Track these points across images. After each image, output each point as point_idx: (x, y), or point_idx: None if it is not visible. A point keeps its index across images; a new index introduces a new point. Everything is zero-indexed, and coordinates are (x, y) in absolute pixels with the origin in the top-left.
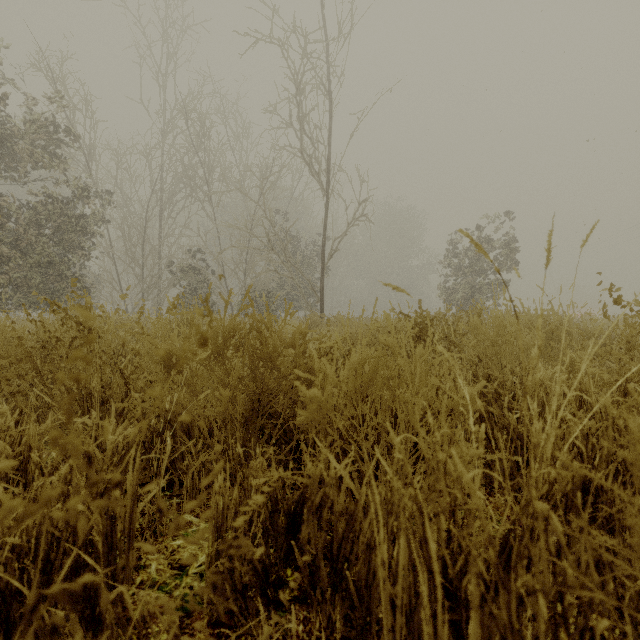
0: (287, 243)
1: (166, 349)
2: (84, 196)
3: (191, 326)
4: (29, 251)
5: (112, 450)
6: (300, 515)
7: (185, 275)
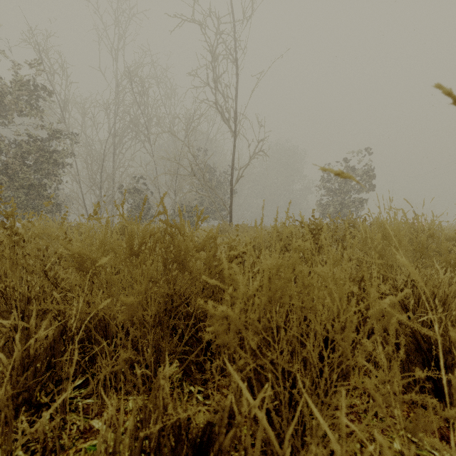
0: (205, 171)
1: (80, 253)
2: (56, 136)
3: (106, 230)
4: (15, 177)
5: (21, 354)
6: (207, 445)
7: (131, 195)
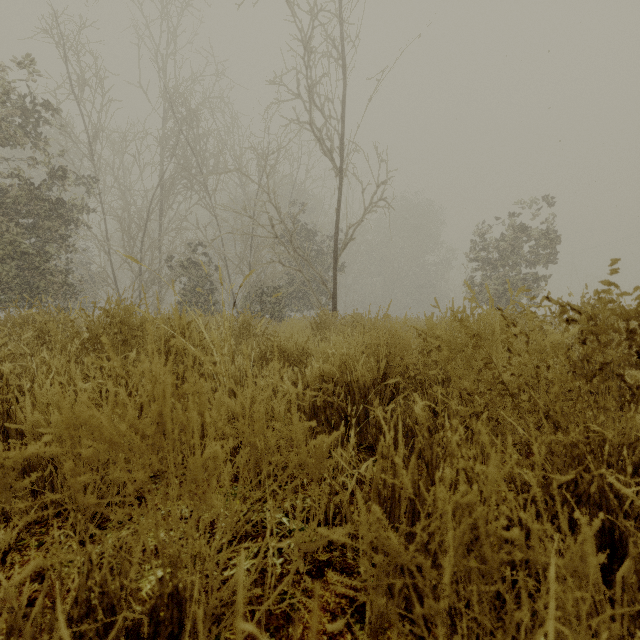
0: (294, 230)
1: None
2: (64, 179)
3: None
4: None
5: None
6: None
7: (184, 271)
